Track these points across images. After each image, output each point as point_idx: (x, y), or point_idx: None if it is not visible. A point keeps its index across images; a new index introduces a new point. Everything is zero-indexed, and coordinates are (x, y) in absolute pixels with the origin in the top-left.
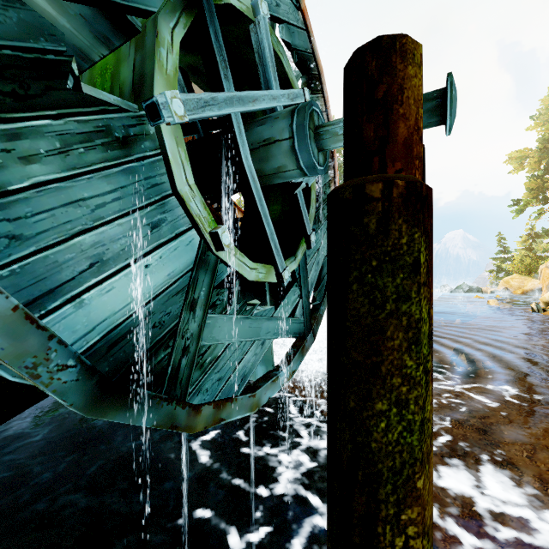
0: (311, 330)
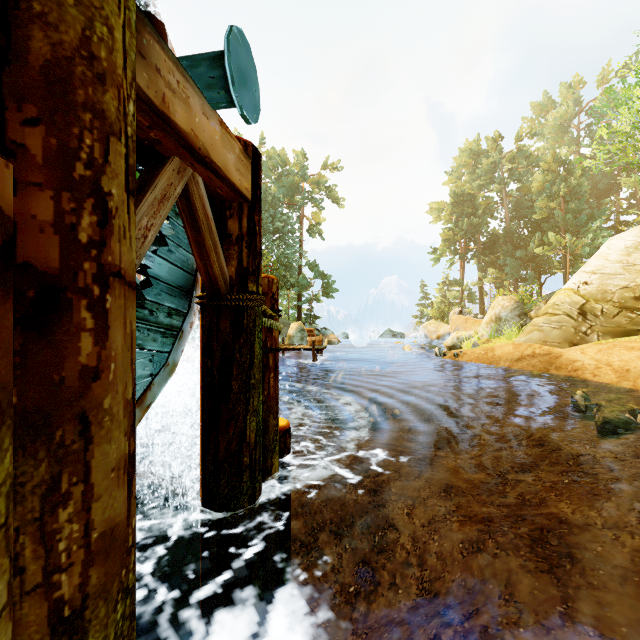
0: (139, 401)
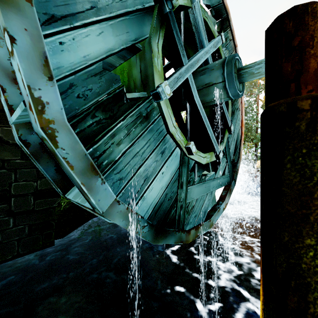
0: (228, 192)
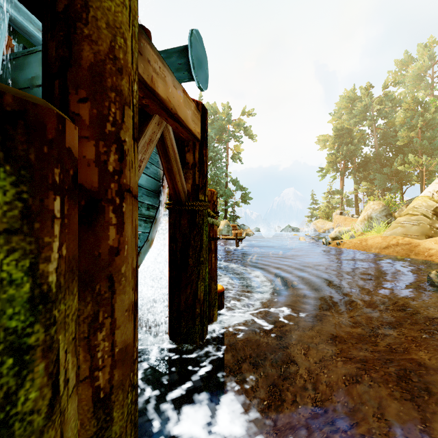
0: None
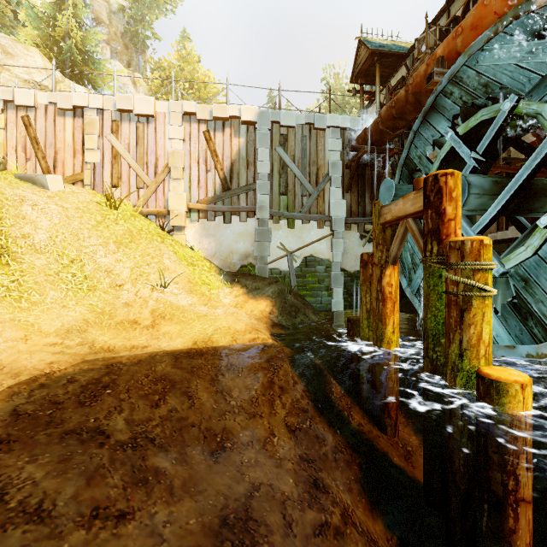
0: None
